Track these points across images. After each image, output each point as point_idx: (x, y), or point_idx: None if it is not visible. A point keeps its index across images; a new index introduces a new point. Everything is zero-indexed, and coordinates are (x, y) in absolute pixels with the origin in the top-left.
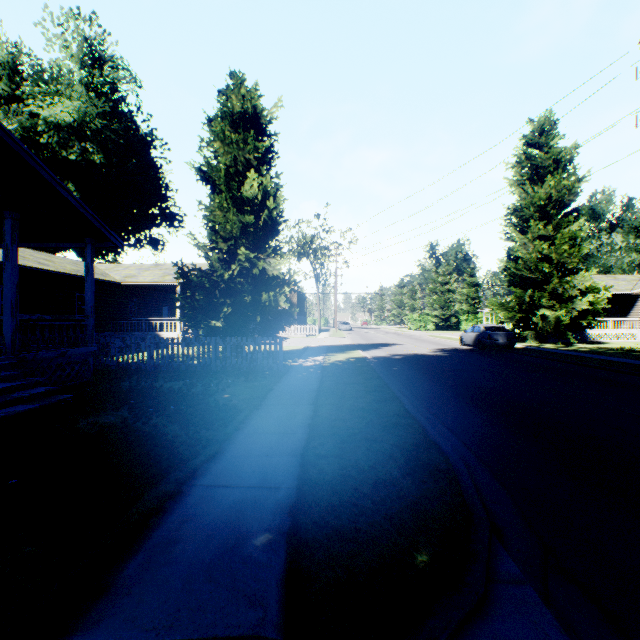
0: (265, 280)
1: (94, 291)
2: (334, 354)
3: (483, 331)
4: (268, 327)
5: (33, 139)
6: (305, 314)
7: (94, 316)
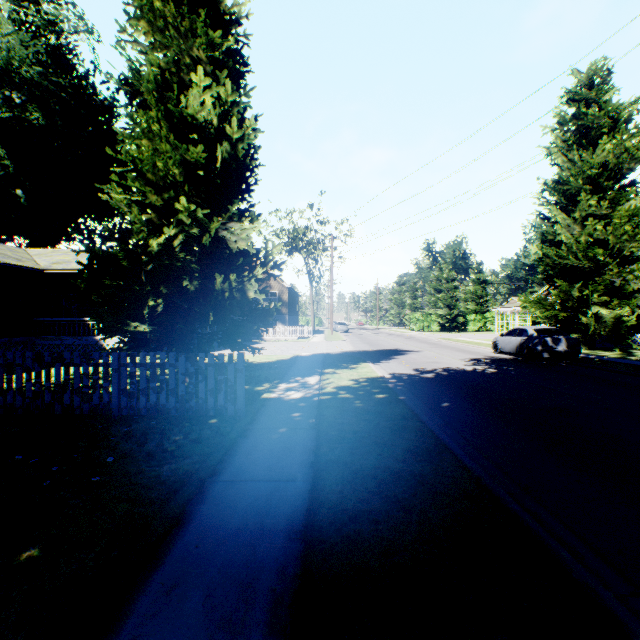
0: (226, 257)
1: None
2: (334, 371)
3: (533, 335)
4: (233, 331)
5: None
6: (297, 313)
7: None
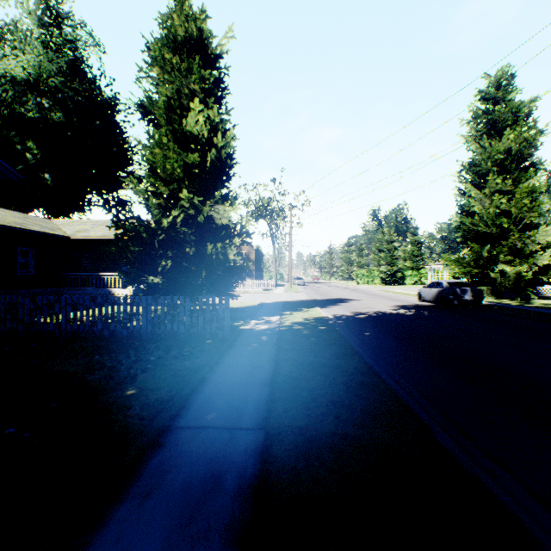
0: (213, 230)
1: None
2: (291, 313)
3: (447, 287)
4: (217, 283)
5: None
6: (262, 270)
7: None
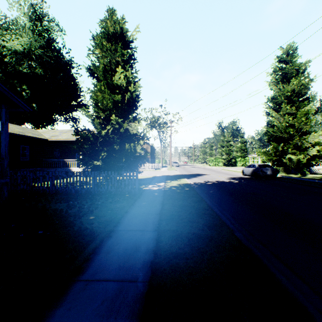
0: (128, 136)
1: (8, 141)
2: (170, 181)
3: (257, 167)
4: (130, 165)
5: (2, 60)
6: (154, 158)
7: (8, 158)
